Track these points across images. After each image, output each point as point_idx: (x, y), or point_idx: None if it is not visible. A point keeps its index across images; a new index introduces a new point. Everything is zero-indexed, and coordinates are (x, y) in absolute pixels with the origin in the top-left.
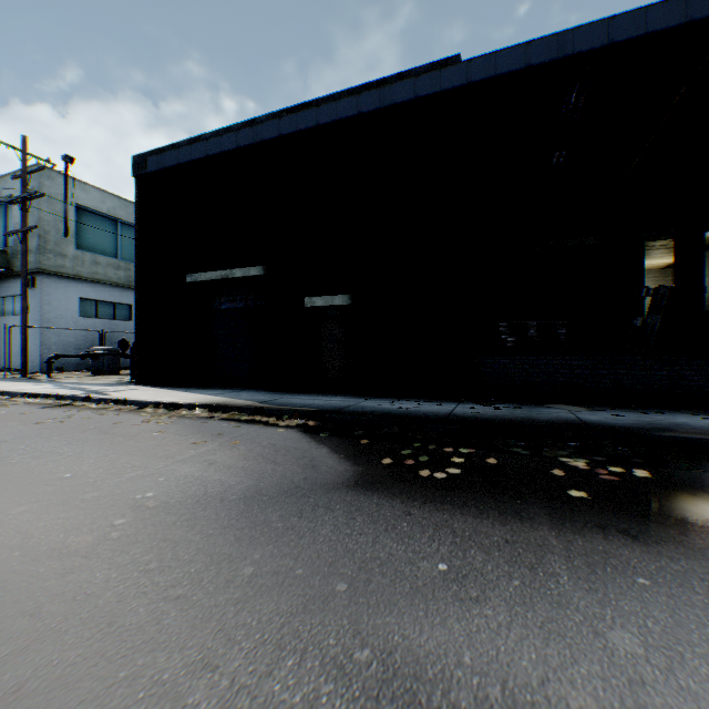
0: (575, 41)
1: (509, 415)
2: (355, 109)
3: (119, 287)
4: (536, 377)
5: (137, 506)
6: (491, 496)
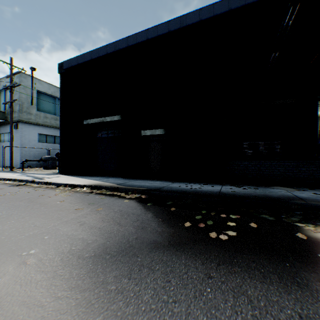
0: None
1: (253, 193)
2: (166, 29)
3: (56, 128)
4: (264, 171)
5: (18, 263)
6: (265, 258)
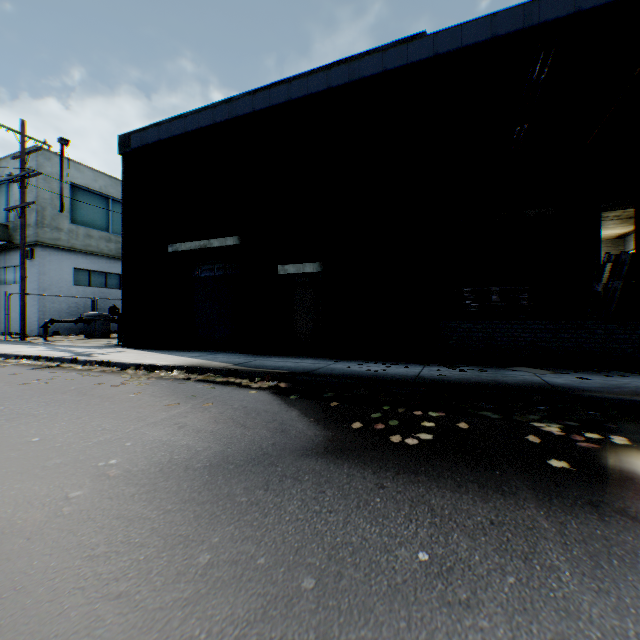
0: (541, 11)
1: (475, 378)
2: (324, 83)
3: (110, 258)
4: (499, 340)
5: (98, 475)
6: (467, 466)
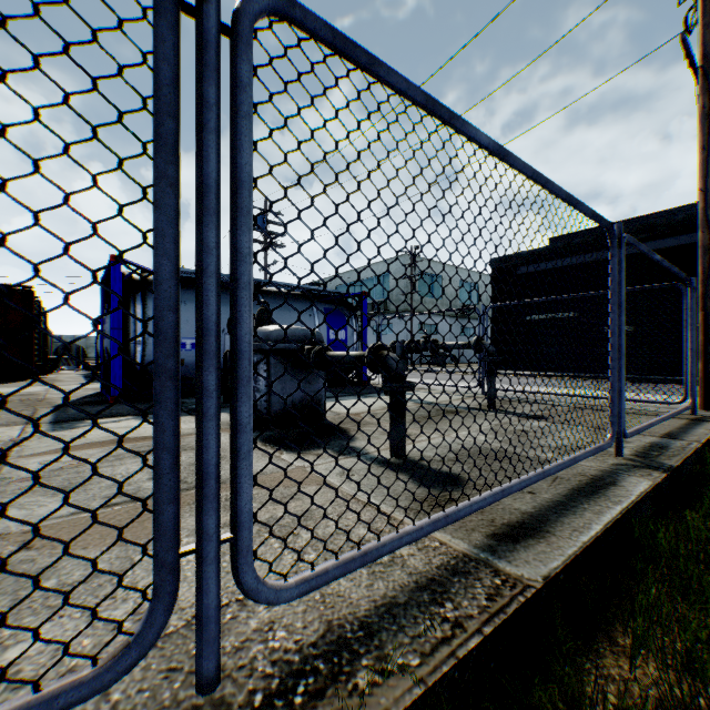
0: None
1: None
2: None
3: (432, 315)
4: None
5: None
6: None
